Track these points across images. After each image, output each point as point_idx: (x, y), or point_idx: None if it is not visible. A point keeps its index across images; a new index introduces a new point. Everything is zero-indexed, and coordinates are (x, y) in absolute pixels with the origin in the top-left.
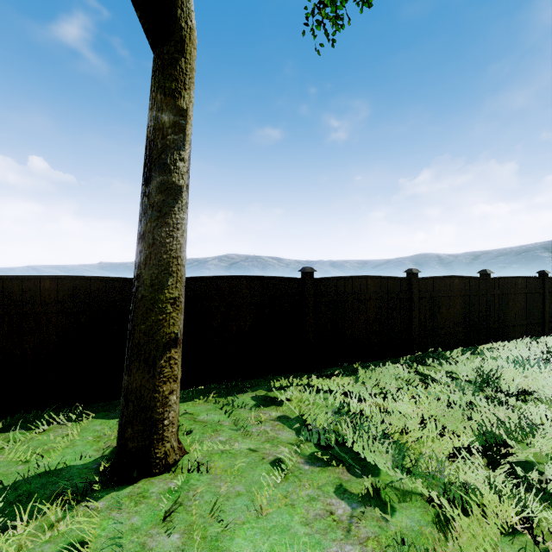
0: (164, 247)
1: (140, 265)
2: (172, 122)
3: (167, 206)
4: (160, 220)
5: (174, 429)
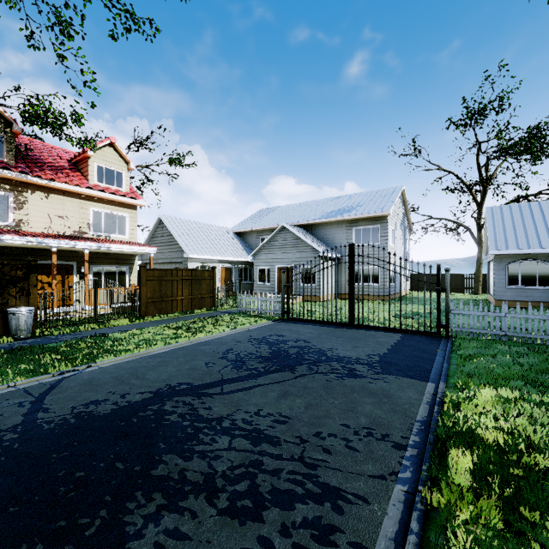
0: (479, 270)
1: (476, 272)
2: (480, 256)
3: (479, 265)
4: (478, 267)
5: (480, 291)
